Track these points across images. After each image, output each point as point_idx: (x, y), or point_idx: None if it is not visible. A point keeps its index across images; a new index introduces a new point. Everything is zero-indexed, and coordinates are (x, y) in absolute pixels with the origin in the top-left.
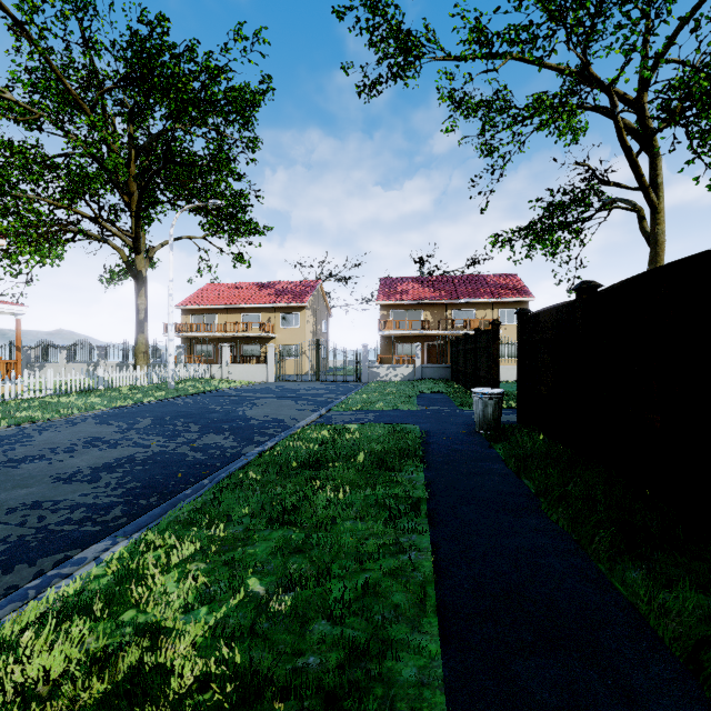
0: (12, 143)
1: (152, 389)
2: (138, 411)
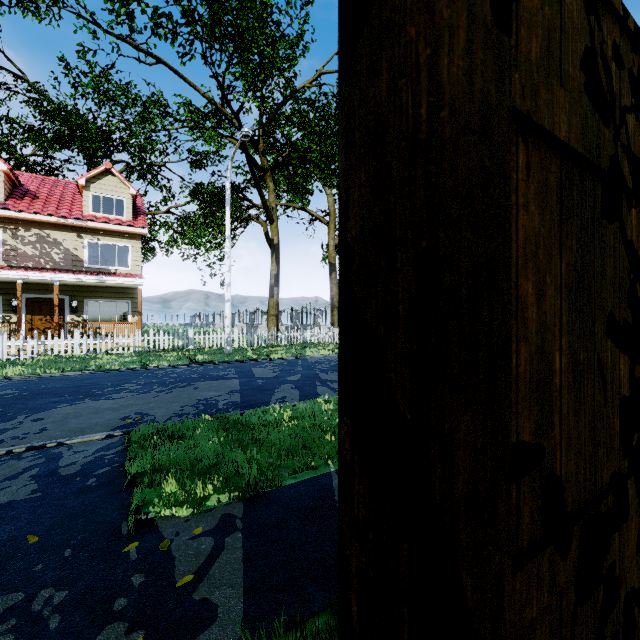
0: (238, 166)
1: (215, 352)
2: (77, 378)
